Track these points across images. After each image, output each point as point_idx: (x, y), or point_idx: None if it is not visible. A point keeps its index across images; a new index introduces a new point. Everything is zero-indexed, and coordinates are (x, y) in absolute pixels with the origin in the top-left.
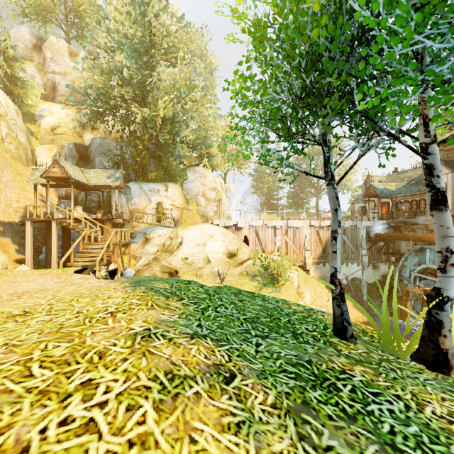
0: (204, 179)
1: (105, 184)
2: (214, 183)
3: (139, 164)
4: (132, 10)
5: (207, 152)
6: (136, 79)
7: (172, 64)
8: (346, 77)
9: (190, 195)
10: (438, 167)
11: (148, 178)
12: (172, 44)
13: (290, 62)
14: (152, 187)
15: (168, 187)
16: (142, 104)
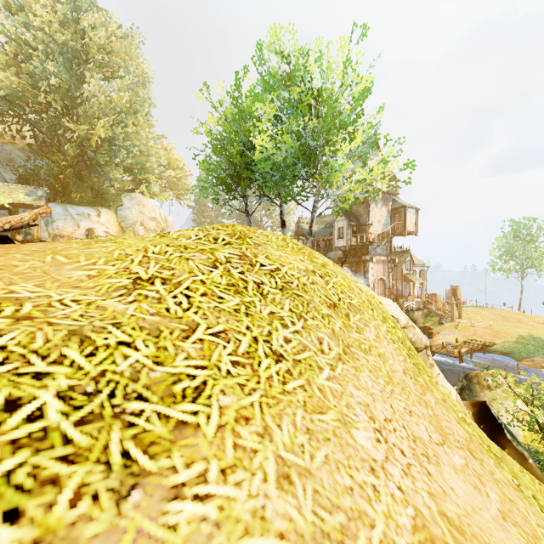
0: (143, 207)
1: (24, 203)
2: (154, 212)
3: (60, 183)
4: (58, 9)
5: (143, 178)
6: (66, 89)
7: (106, 78)
8: (249, 175)
9: (126, 223)
10: (284, 212)
11: (71, 200)
12: (109, 59)
13: (229, 160)
14: (81, 211)
15: (101, 212)
16: (66, 114)
